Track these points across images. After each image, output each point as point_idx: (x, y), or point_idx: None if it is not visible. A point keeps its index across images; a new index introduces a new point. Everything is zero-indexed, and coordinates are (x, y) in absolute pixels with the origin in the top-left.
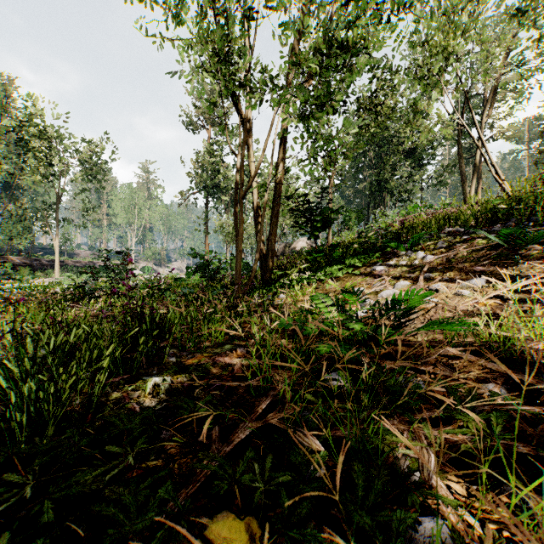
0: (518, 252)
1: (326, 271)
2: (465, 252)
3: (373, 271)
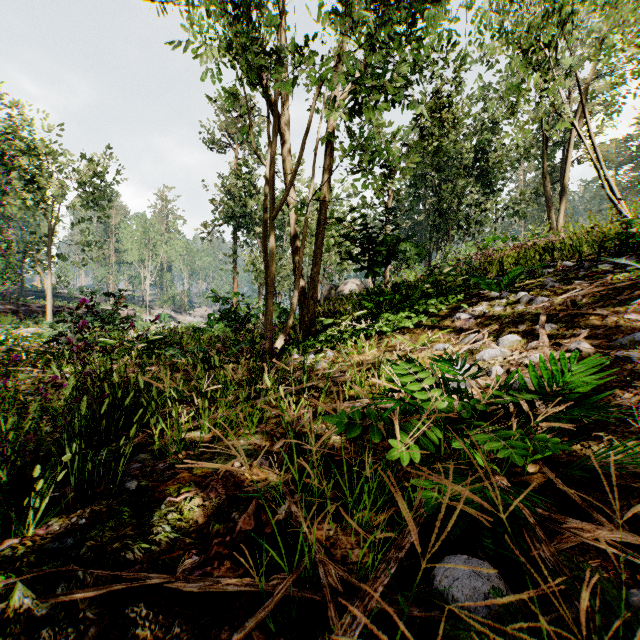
0: None
1: (389, 320)
2: (597, 291)
3: (457, 320)
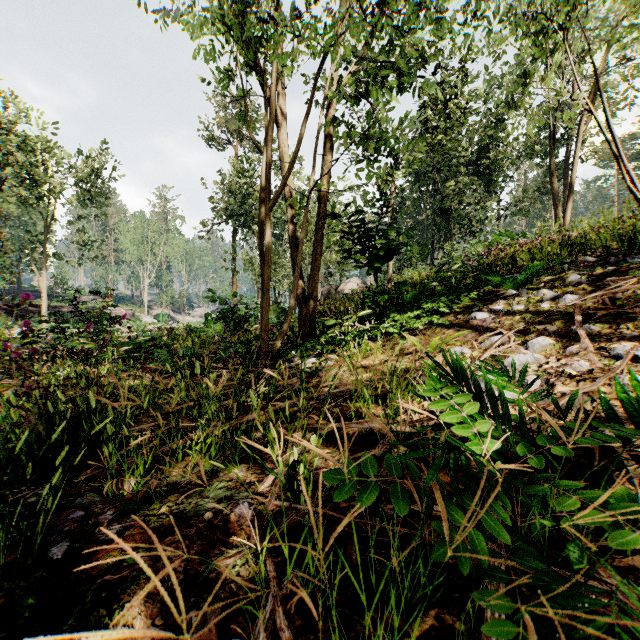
0: None
1: (395, 320)
2: (637, 288)
3: (472, 320)
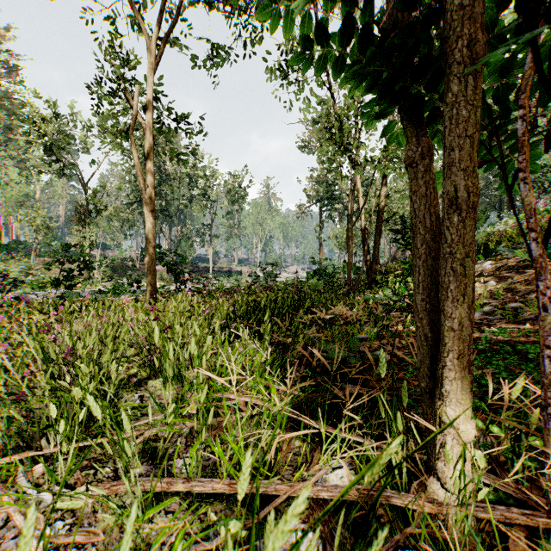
0: None
1: None
2: (512, 262)
3: None
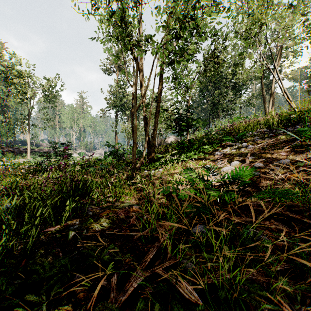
0: (308, 143)
1: (187, 155)
2: (273, 143)
3: (216, 155)
